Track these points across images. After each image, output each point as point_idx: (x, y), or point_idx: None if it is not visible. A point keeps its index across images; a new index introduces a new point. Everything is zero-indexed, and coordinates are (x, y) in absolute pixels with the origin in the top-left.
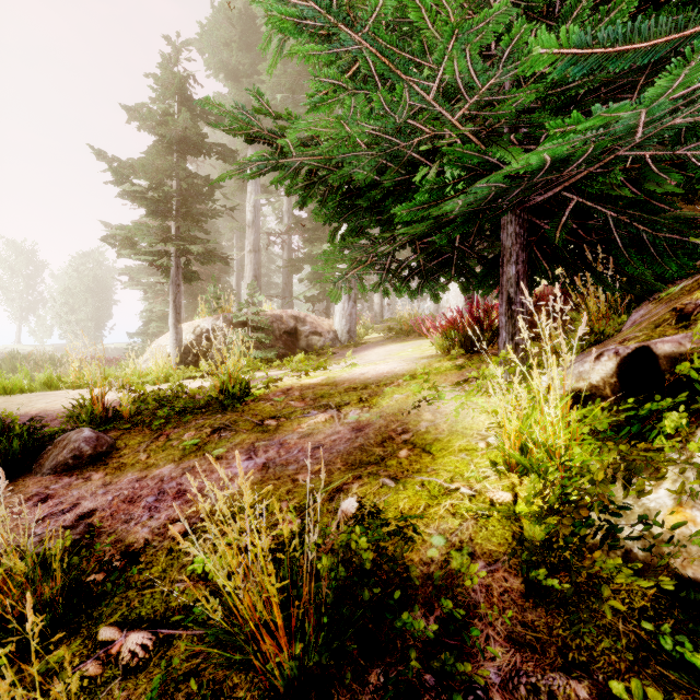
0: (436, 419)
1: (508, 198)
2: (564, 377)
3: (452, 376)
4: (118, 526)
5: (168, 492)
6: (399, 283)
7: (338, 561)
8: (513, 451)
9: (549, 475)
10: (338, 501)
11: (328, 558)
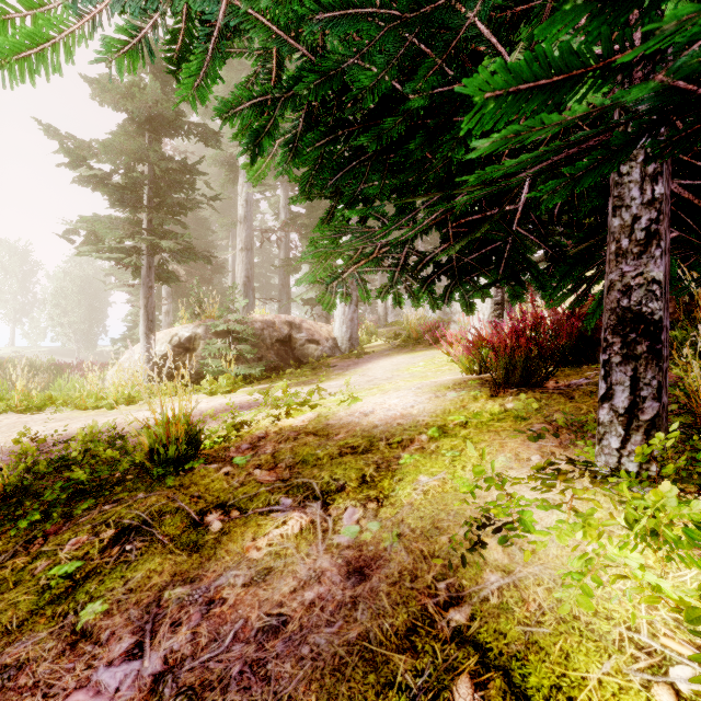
0: (516, 566)
1: None
2: None
3: (511, 440)
4: None
5: None
6: (418, 287)
7: None
8: None
9: None
10: None
11: None
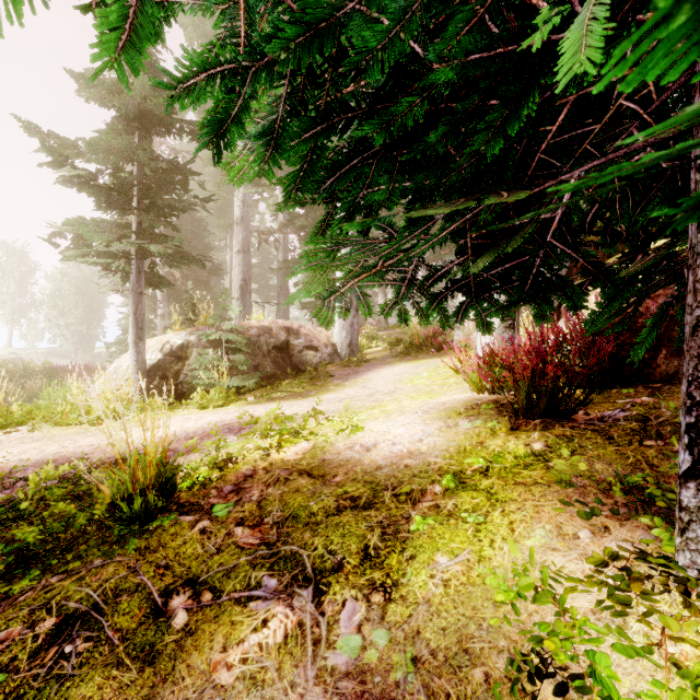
0: None
1: None
2: None
3: (548, 502)
4: None
5: None
6: (428, 304)
7: None
8: None
9: None
10: None
11: None
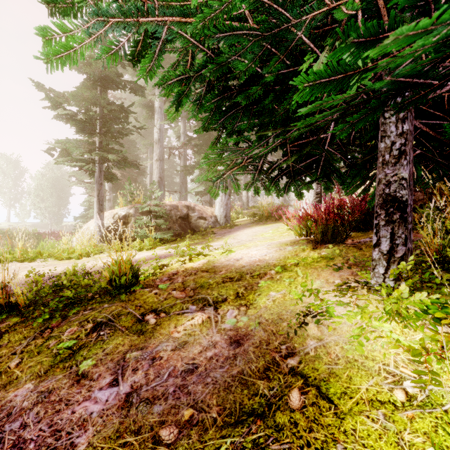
0: (324, 336)
1: None
2: None
3: (324, 272)
4: None
5: (5, 443)
6: (269, 183)
7: None
8: None
9: None
10: None
11: None
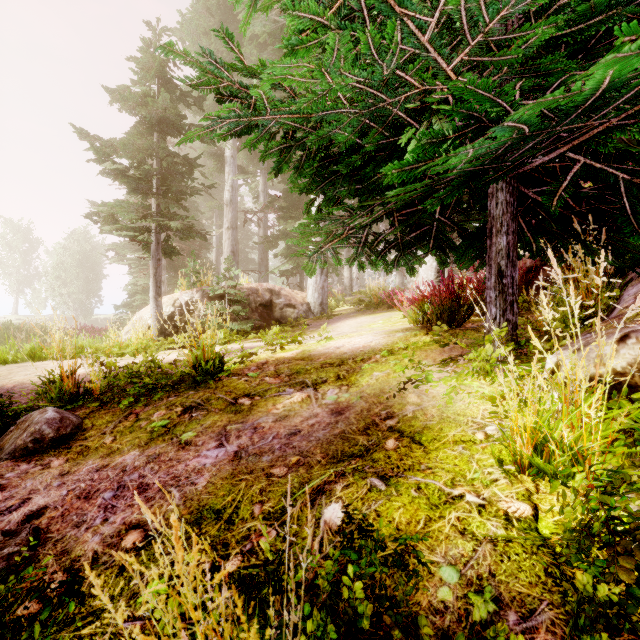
0: (423, 402)
1: (513, 156)
2: (597, 366)
3: (433, 353)
4: (67, 531)
5: (129, 487)
6: (375, 257)
7: (325, 615)
8: (534, 455)
9: (572, 480)
10: (320, 508)
11: (313, 618)
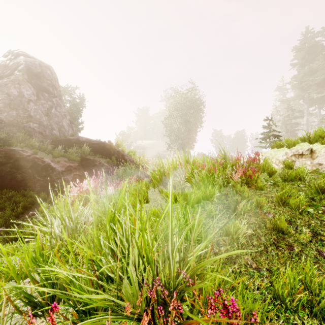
0: None
1: None
2: None
3: None
4: None
5: None
6: None
7: None
8: None
9: None
10: None
11: None
